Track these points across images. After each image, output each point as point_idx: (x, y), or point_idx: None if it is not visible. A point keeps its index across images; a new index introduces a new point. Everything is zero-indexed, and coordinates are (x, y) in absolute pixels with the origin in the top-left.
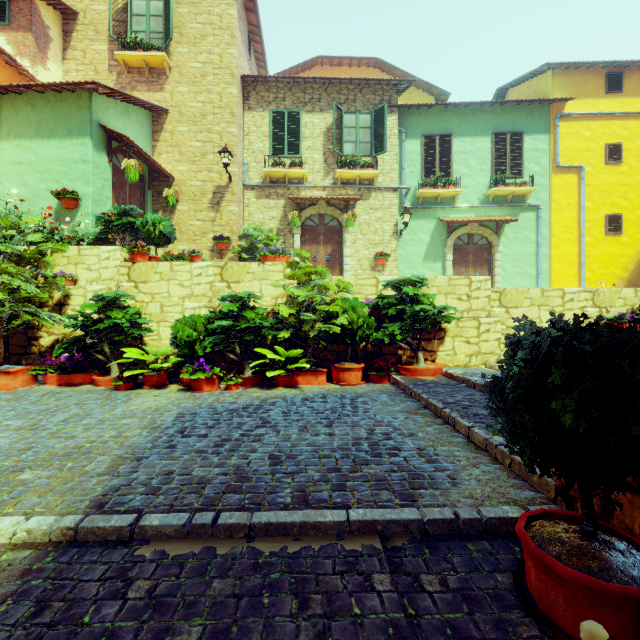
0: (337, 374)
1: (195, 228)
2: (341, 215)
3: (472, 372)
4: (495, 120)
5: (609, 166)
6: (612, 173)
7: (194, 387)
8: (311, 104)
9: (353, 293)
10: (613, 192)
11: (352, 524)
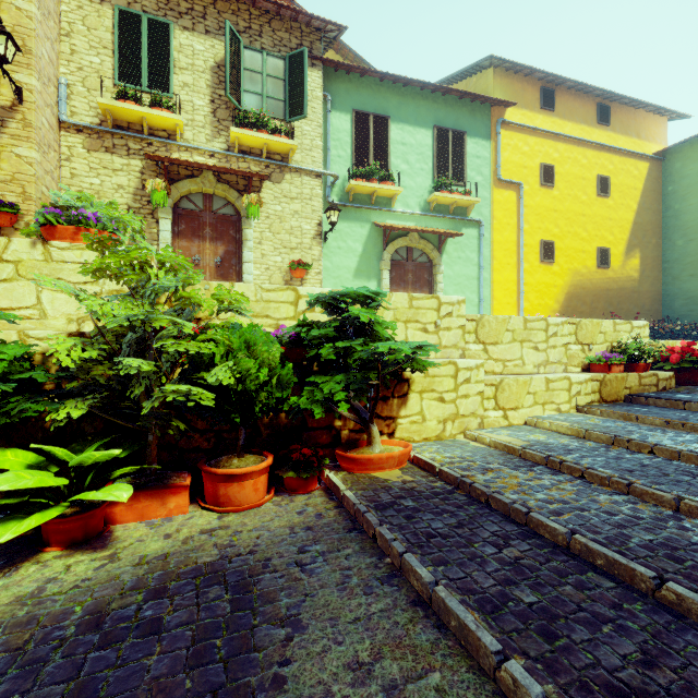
0: (213, 487)
1: None
2: (239, 199)
3: (458, 455)
4: (437, 111)
5: (543, 188)
6: (546, 196)
7: None
8: (190, 18)
9: (252, 315)
10: (547, 217)
11: None
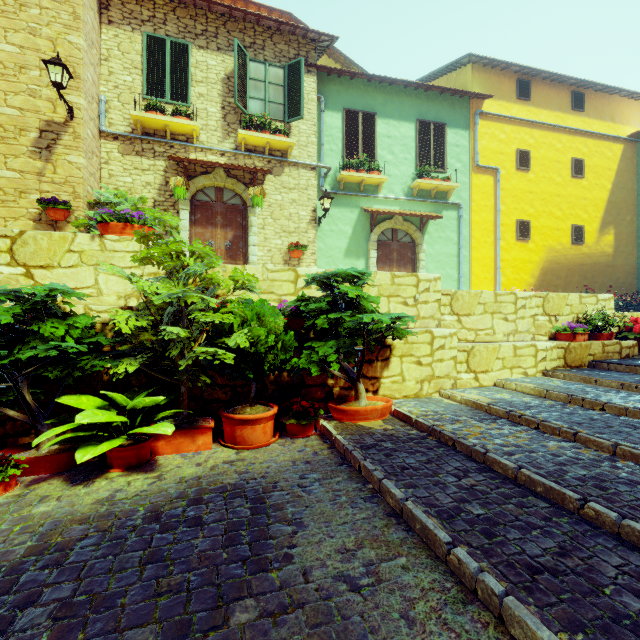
0: (231, 429)
1: (5, 182)
2: (246, 191)
3: (432, 409)
4: (419, 106)
5: (519, 172)
6: (522, 179)
7: None
8: (204, 38)
9: (260, 292)
10: (522, 198)
11: None
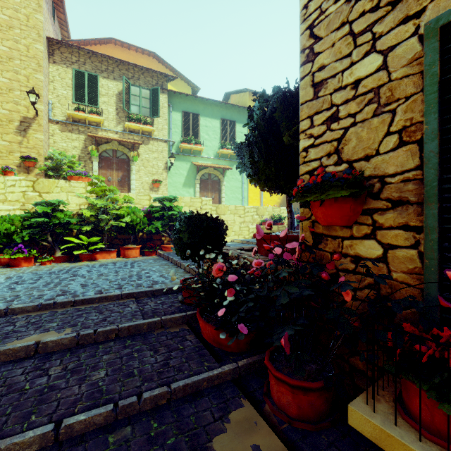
0: (124, 252)
1: (1, 147)
2: (129, 152)
3: None
4: (222, 111)
5: None
6: None
7: (13, 264)
8: (107, 73)
9: (135, 204)
10: None
11: (123, 295)
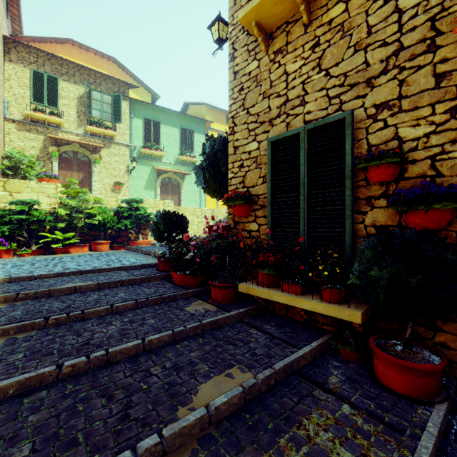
0: (95, 246)
1: None
2: (91, 155)
3: None
4: (181, 121)
5: None
6: None
7: None
8: (67, 76)
9: (103, 204)
10: None
11: (115, 268)
